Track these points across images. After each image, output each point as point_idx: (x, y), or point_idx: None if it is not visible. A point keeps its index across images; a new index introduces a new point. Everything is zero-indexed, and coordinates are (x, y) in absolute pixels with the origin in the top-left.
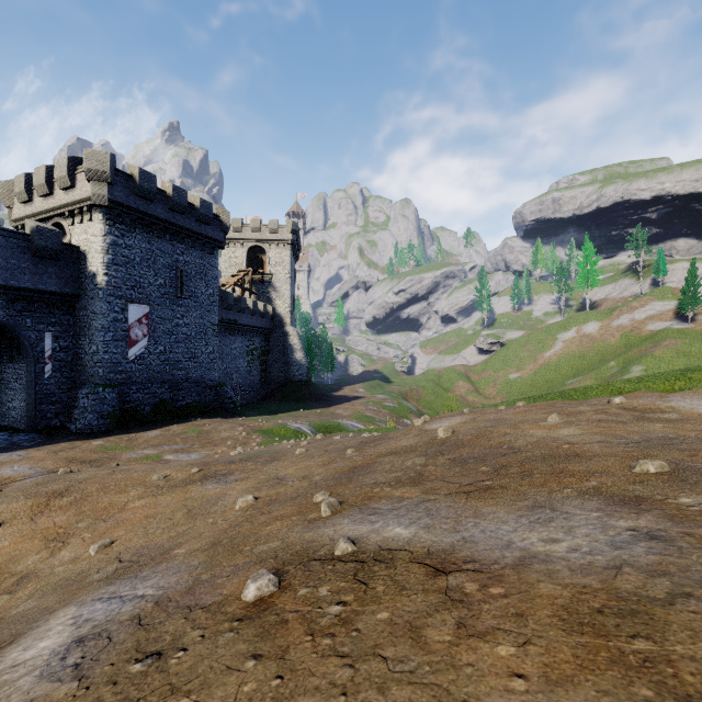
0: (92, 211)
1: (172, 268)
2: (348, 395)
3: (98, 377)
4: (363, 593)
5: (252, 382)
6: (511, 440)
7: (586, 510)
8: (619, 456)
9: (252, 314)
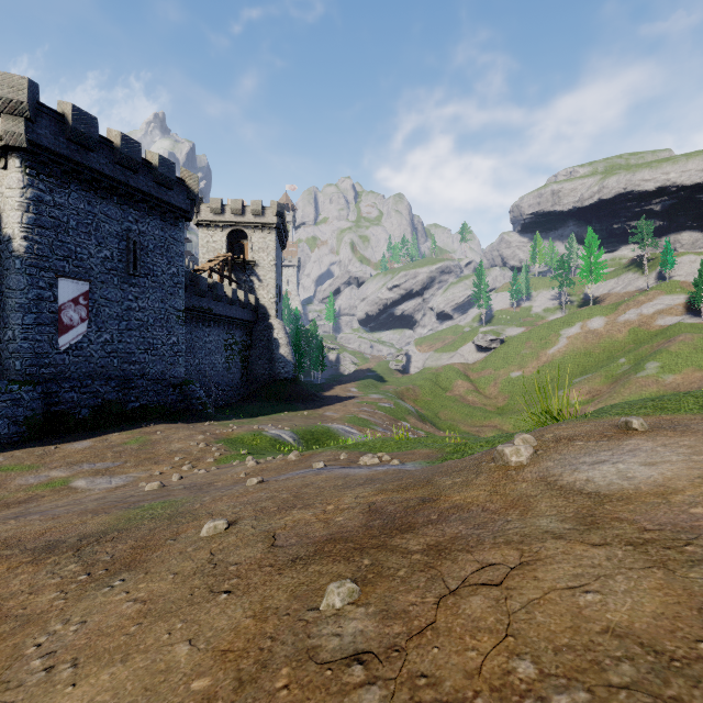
0: (7, 156)
1: (122, 238)
2: (339, 395)
3: (14, 372)
4: None
5: (232, 380)
6: None
7: None
8: None
9: (231, 303)
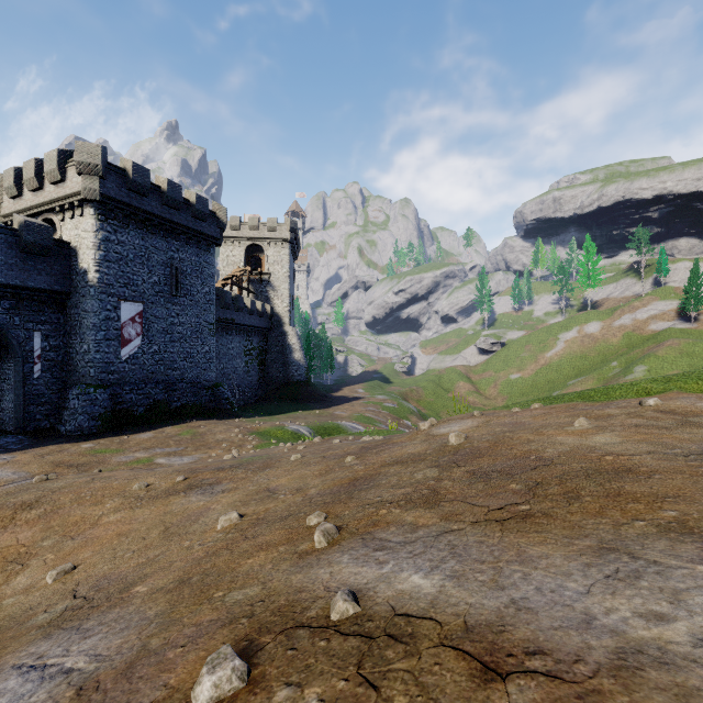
0: (83, 205)
1: (167, 265)
2: (347, 396)
3: (89, 378)
4: None
5: (250, 382)
6: (538, 449)
7: (684, 560)
8: (686, 473)
9: (250, 313)
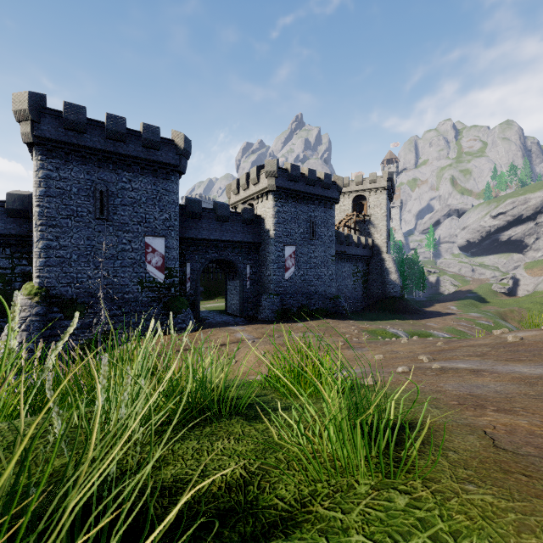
0: (267, 194)
1: (307, 221)
2: (439, 311)
3: (270, 289)
4: (443, 372)
5: (356, 296)
6: None
7: None
8: None
9: (357, 246)
